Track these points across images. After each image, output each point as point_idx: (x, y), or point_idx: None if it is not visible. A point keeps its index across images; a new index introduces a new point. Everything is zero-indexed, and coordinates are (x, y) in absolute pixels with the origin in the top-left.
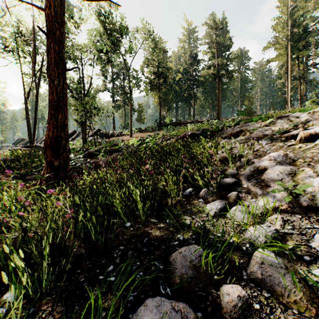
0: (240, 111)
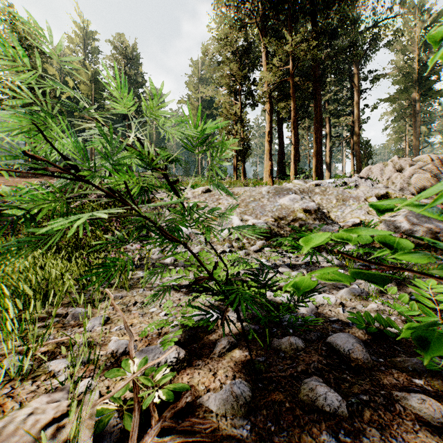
0: None
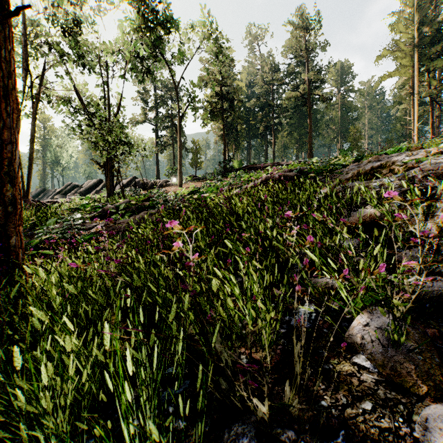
0: (344, 150)
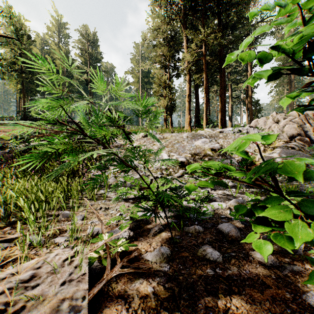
0: None
